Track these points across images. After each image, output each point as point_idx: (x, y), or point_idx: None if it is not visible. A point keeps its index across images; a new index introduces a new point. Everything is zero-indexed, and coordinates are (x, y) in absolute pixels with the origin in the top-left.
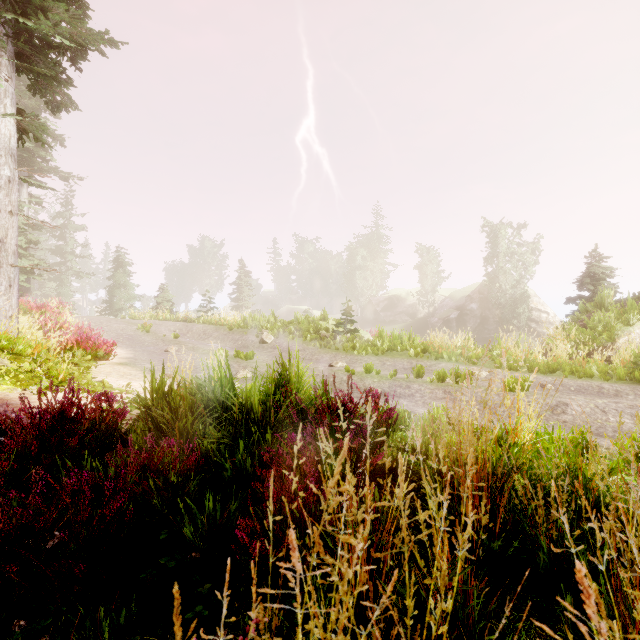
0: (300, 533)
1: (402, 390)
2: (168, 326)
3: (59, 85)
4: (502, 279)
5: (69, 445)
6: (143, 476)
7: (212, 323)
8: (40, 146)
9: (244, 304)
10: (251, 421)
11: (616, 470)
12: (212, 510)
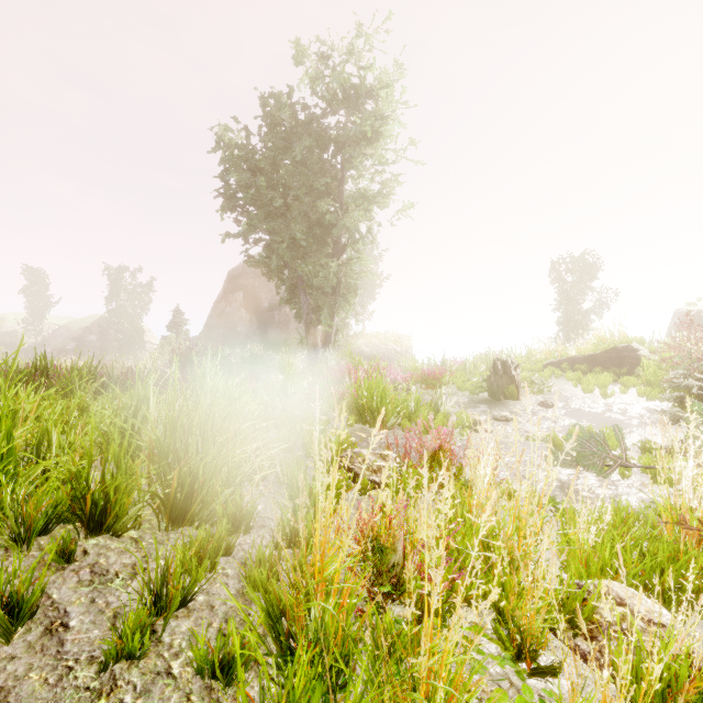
0: None
1: None
2: None
3: None
4: (121, 315)
5: None
6: None
7: None
8: None
9: None
10: None
11: None
12: None
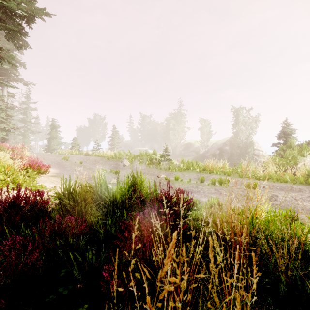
0: (141, 273)
1: (194, 189)
2: (77, 157)
3: (21, 35)
4: (241, 135)
5: (16, 220)
6: (54, 237)
7: (99, 156)
8: (13, 68)
9: (115, 147)
10: (115, 206)
11: (309, 231)
12: (91, 258)
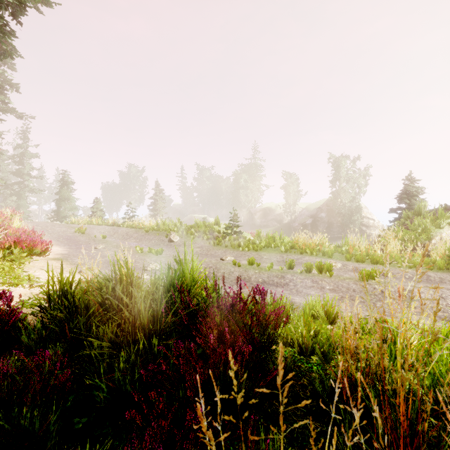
0: None
1: (278, 280)
2: (99, 229)
3: (3, 35)
4: (343, 196)
5: None
6: None
7: (133, 227)
8: None
9: (159, 213)
10: (137, 326)
11: None
12: None
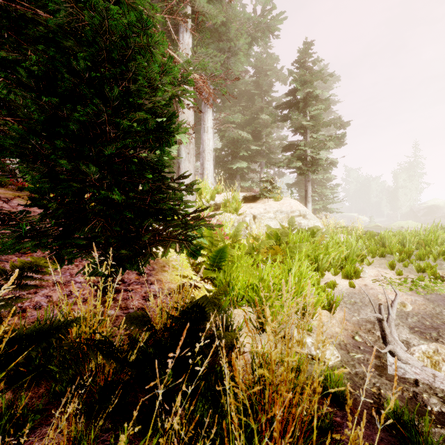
0: None
1: None
2: None
3: None
4: None
5: None
6: None
7: None
8: None
9: (328, 213)
10: None
11: None
12: None
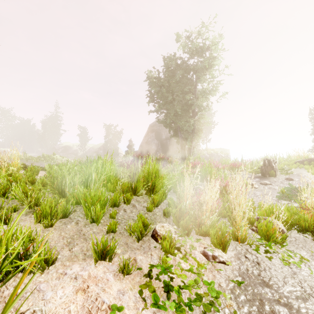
0: None
1: None
2: None
3: None
4: (110, 143)
5: None
6: None
7: None
8: None
9: None
10: None
11: None
12: None
